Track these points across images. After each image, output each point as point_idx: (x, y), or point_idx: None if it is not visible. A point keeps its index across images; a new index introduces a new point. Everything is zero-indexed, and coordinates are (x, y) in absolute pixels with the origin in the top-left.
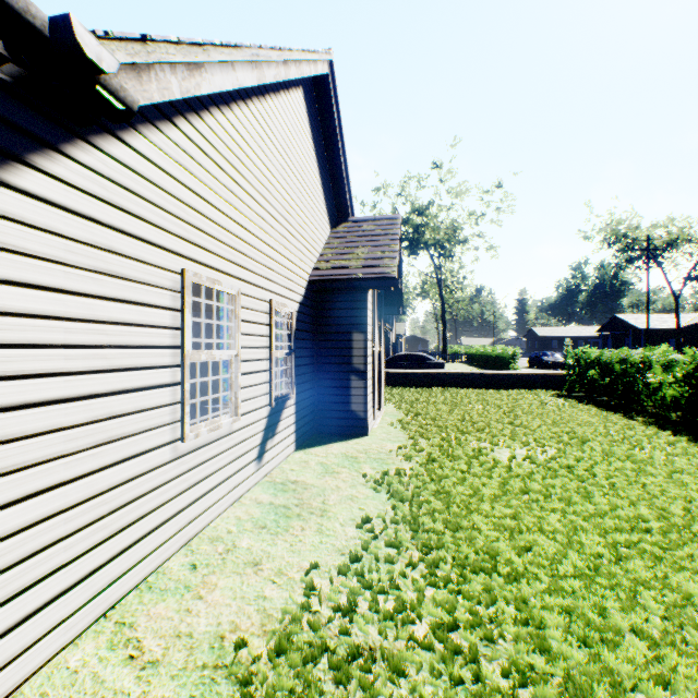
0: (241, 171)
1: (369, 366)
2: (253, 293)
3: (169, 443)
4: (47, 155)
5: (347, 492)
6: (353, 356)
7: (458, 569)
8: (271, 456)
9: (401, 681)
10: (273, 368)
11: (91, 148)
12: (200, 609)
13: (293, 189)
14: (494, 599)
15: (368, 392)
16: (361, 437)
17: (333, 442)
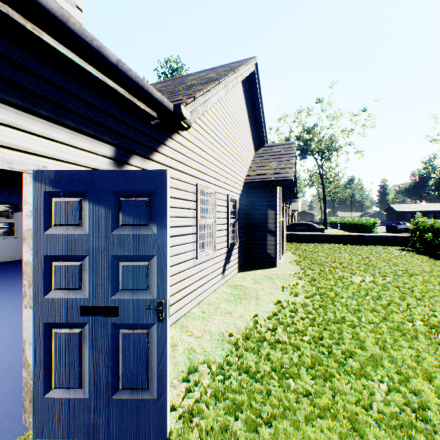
0: (216, 133)
1: (277, 229)
2: (220, 191)
3: (192, 259)
4: (161, 147)
5: (268, 291)
6: (268, 223)
7: (325, 321)
8: (227, 273)
9: (297, 351)
10: (228, 228)
11: (171, 140)
12: (211, 324)
13: (237, 135)
14: (341, 332)
15: (276, 243)
16: (273, 268)
17: (257, 269)
